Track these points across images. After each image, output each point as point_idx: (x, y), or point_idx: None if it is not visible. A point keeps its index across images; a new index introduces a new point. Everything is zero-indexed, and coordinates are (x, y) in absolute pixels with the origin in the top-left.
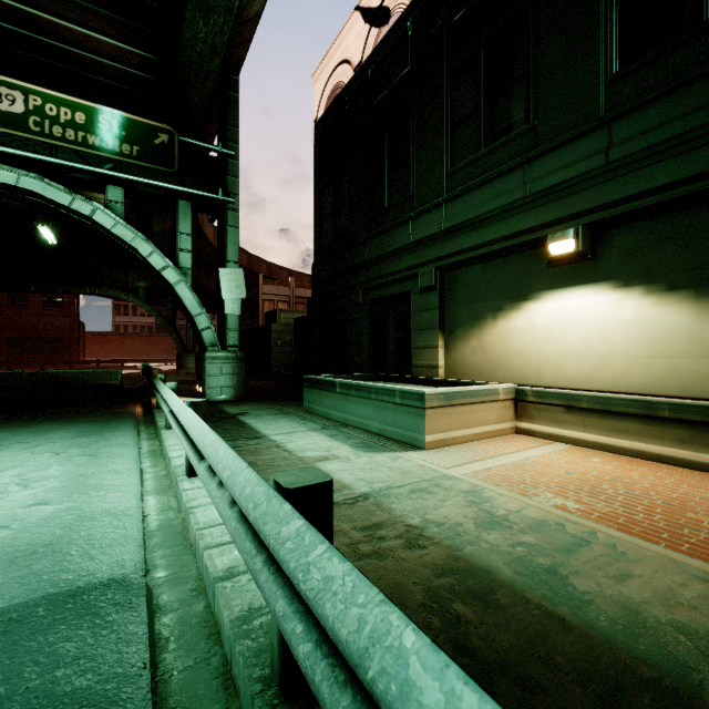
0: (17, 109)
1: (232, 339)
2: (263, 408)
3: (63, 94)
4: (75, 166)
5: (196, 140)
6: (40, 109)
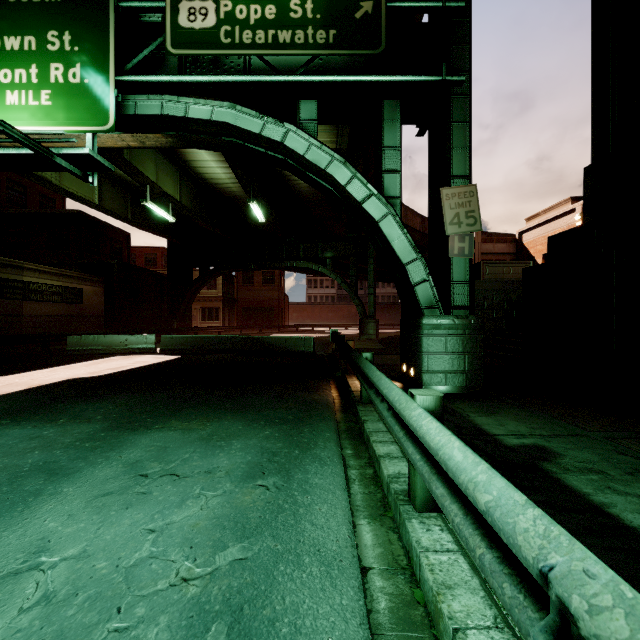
0: (209, 23)
1: (458, 297)
2: (561, 432)
3: None
4: (266, 80)
5: (408, 0)
6: (230, 15)
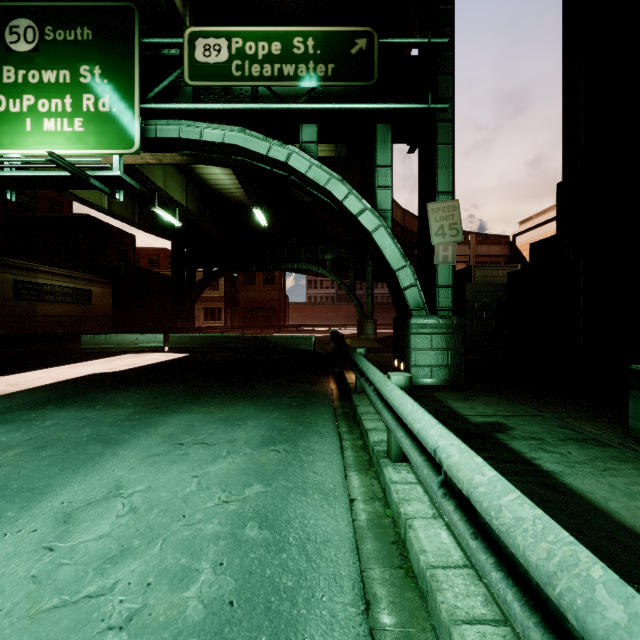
0: (222, 58)
1: (443, 300)
2: (520, 413)
3: (261, 27)
4: (272, 107)
5: (398, 37)
6: (241, 51)
